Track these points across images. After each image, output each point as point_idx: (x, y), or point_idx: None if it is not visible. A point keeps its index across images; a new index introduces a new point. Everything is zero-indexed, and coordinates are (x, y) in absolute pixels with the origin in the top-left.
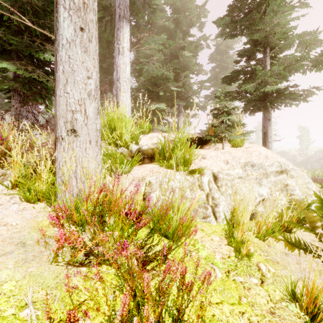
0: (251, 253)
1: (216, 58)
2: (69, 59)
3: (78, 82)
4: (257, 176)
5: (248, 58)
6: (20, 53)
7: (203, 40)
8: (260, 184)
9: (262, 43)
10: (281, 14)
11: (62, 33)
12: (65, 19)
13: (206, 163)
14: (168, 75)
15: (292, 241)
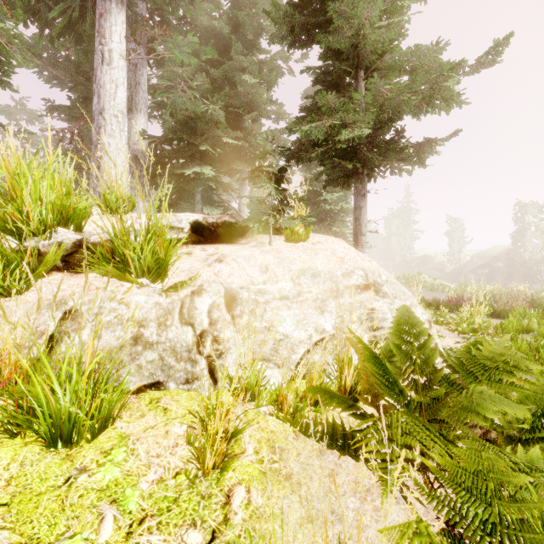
0: (231, 461)
1: None
2: None
3: None
4: (318, 296)
5: (335, 87)
6: None
7: (281, 59)
8: (322, 311)
9: (350, 58)
10: (368, 2)
11: None
12: None
13: (221, 271)
14: (215, 115)
15: (317, 431)
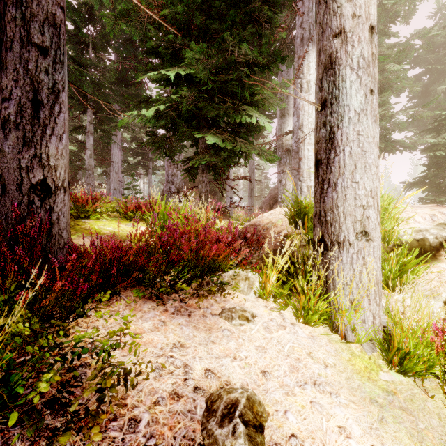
0: None
1: (425, 59)
2: (358, 136)
3: (370, 166)
4: None
5: None
6: (211, 119)
7: (417, 37)
8: None
9: None
10: None
11: (348, 102)
12: (353, 83)
13: None
14: None
15: None
